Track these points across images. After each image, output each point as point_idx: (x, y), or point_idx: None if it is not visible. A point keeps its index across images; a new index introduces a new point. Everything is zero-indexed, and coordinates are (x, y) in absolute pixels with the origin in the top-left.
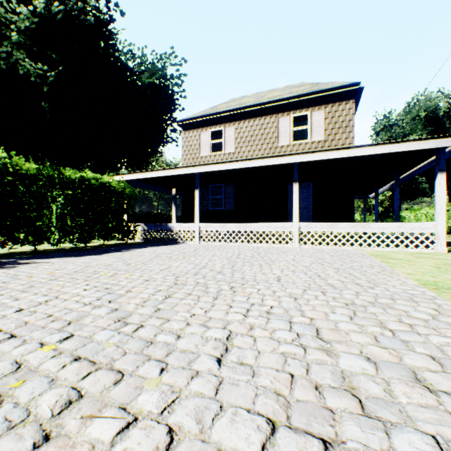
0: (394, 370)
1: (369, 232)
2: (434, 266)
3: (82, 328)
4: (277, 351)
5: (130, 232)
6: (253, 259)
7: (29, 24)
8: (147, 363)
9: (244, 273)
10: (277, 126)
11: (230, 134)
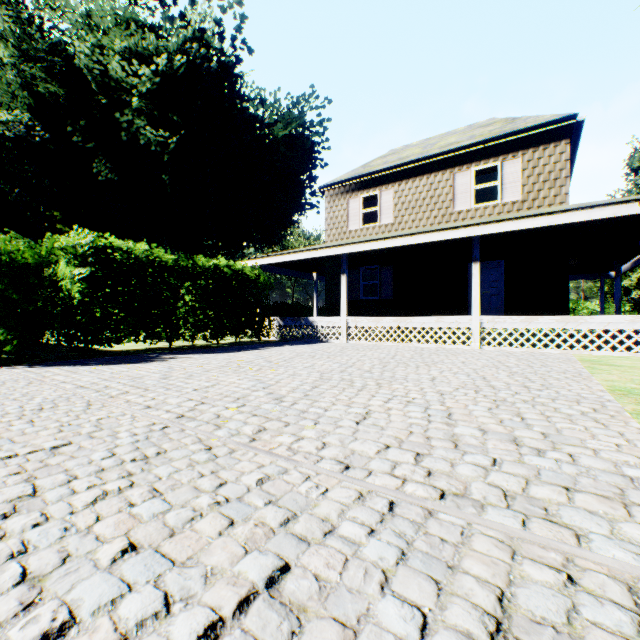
0: (498, 435)
1: (585, 330)
2: None
3: (250, 402)
4: (406, 422)
5: (265, 328)
6: (410, 361)
7: (150, 85)
8: (304, 420)
9: (394, 373)
10: (453, 185)
11: (387, 200)
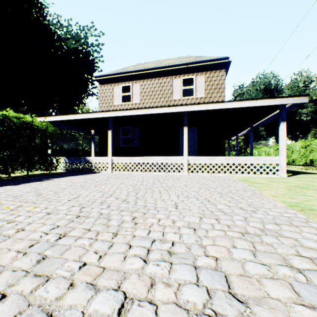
0: None
1: (236, 163)
2: (286, 189)
3: None
4: None
5: (53, 164)
6: (154, 186)
7: None
8: None
9: (146, 201)
10: (172, 85)
11: (136, 89)
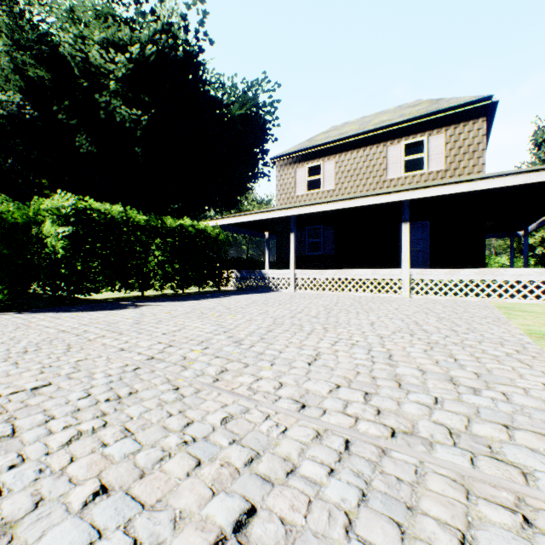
0: (436, 375)
1: (500, 281)
2: None
3: (213, 344)
4: (352, 362)
5: (224, 279)
6: (351, 307)
7: (125, 71)
8: (262, 361)
9: (338, 318)
10: (386, 156)
11: (329, 169)
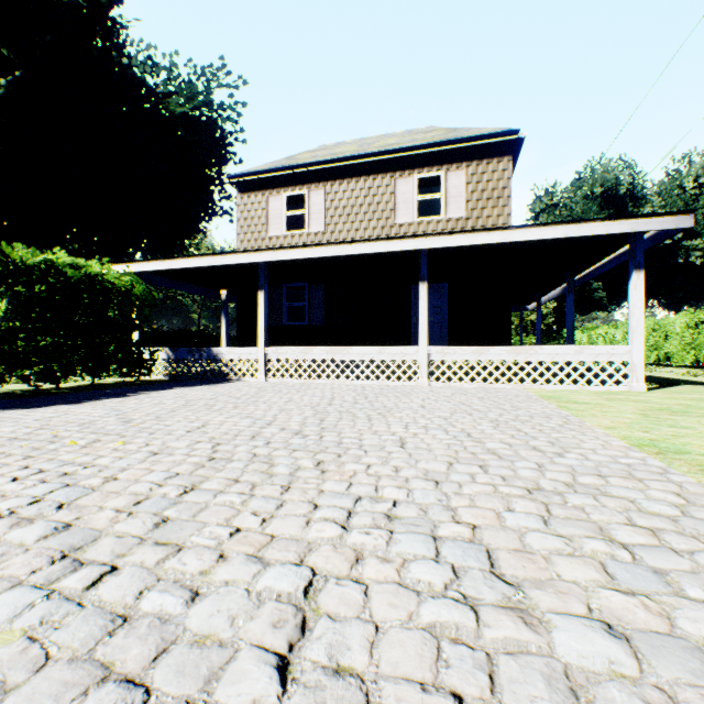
0: (673, 658)
1: (535, 361)
2: (638, 414)
3: None
4: (418, 624)
5: (143, 363)
6: (356, 407)
7: None
8: (92, 698)
9: (341, 434)
10: (394, 192)
11: (317, 202)
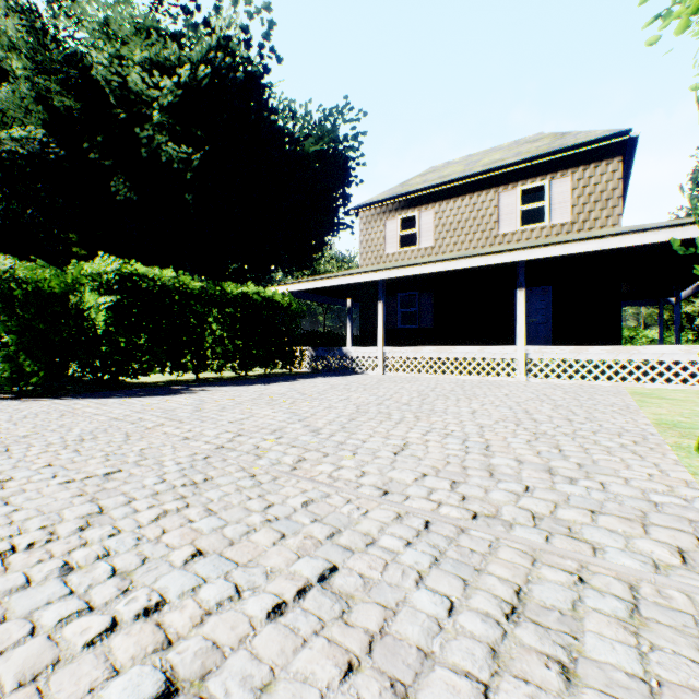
0: (533, 466)
1: (637, 361)
2: None
3: (287, 434)
4: (443, 453)
5: (296, 359)
6: (451, 393)
7: (172, 98)
8: (343, 451)
9: (434, 406)
10: (498, 205)
11: (427, 222)
